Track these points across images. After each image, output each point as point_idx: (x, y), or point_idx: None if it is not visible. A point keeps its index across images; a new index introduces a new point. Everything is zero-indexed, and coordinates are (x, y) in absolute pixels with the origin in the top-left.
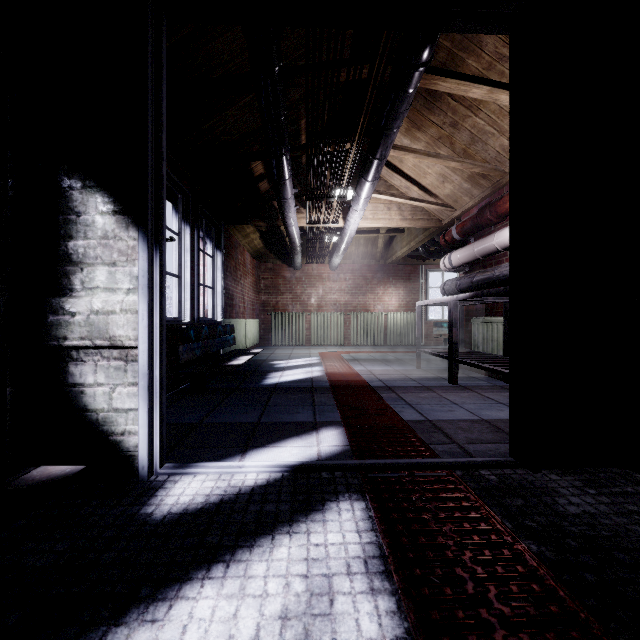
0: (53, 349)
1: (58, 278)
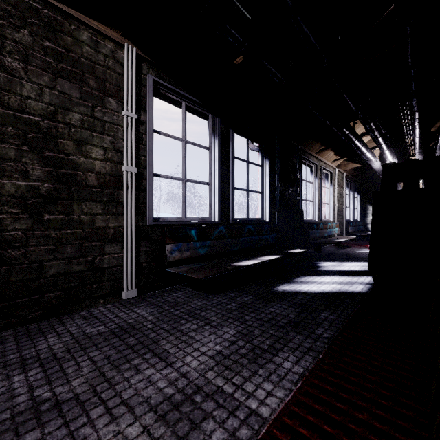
0: (365, 223)
1: (366, 215)
